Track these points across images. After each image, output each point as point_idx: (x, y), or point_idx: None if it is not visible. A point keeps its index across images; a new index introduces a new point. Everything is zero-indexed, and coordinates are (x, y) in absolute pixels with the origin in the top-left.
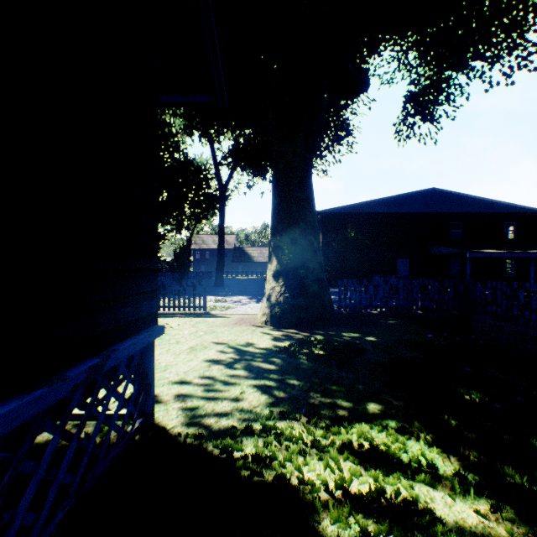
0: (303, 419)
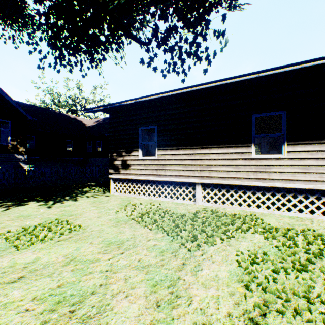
0: (90, 191)
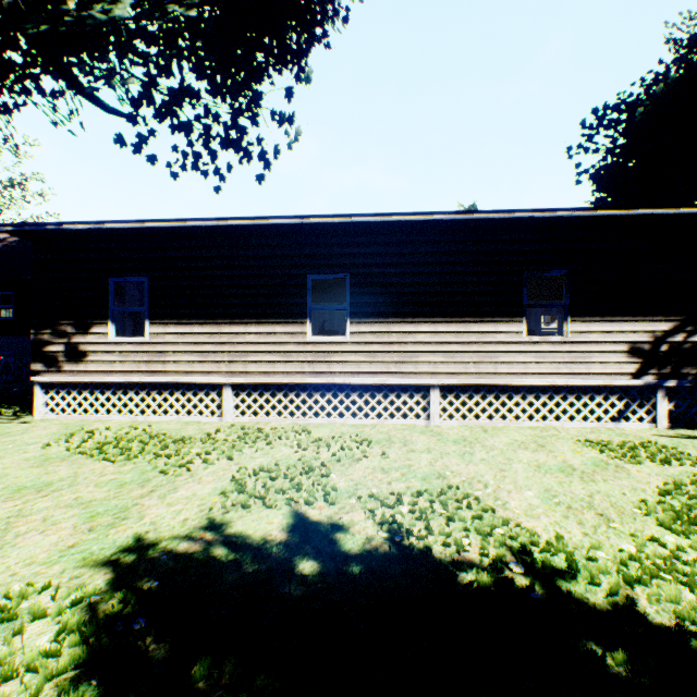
0: None
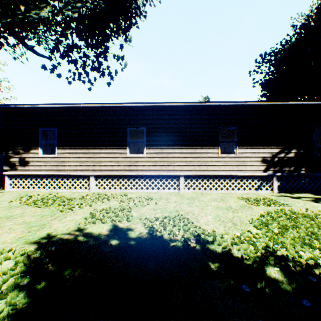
0: None
